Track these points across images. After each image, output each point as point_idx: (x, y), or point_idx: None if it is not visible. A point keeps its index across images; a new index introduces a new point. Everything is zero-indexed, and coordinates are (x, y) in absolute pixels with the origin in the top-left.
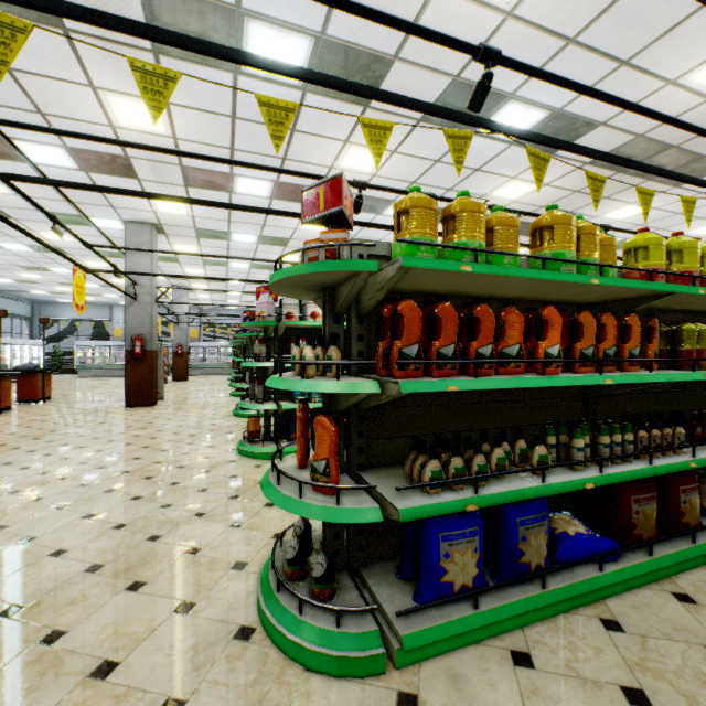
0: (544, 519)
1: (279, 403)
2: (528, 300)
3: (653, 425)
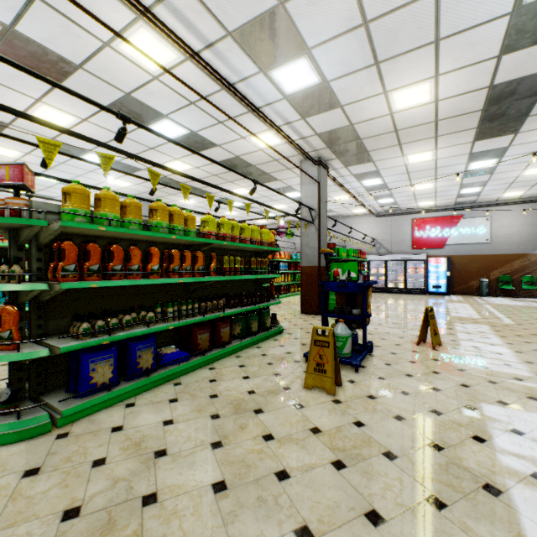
0: (152, 346)
1: None
2: (155, 242)
3: (209, 300)
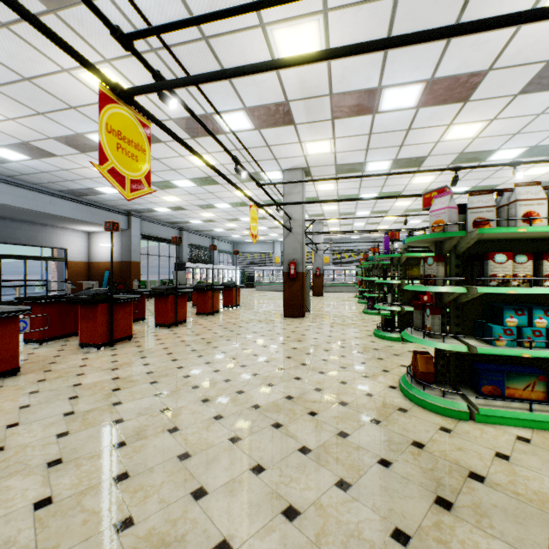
0: None
1: (464, 341)
2: None
3: None
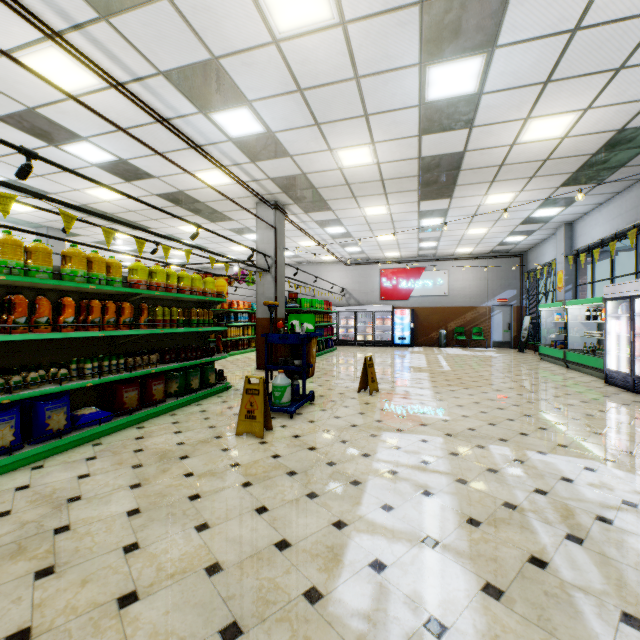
0: (65, 406)
1: None
2: (70, 291)
3: (138, 355)
